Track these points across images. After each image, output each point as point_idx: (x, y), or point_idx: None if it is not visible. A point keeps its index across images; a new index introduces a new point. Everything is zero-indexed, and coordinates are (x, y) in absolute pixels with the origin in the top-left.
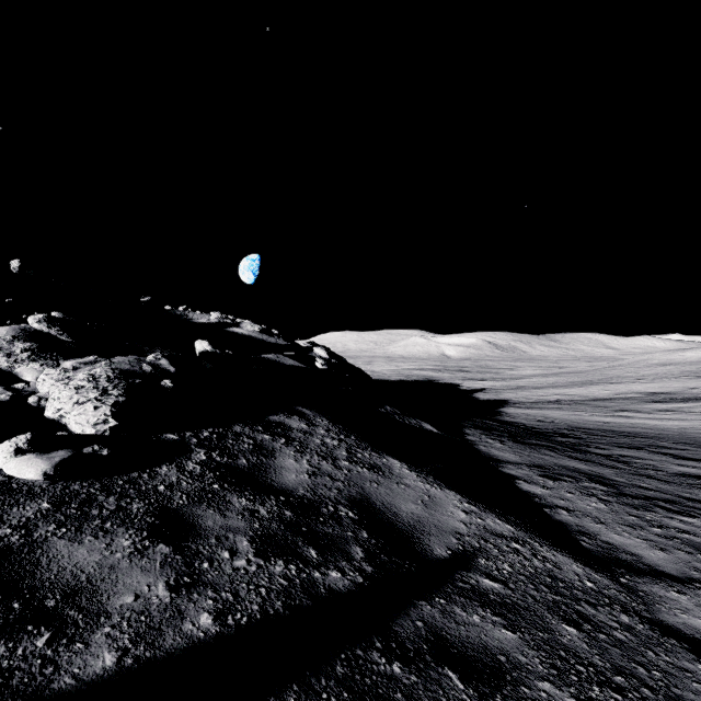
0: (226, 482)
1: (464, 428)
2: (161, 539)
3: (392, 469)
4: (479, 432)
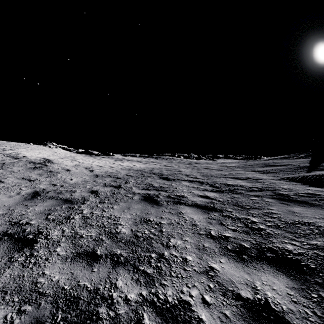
0: None
1: None
2: None
3: None
4: None
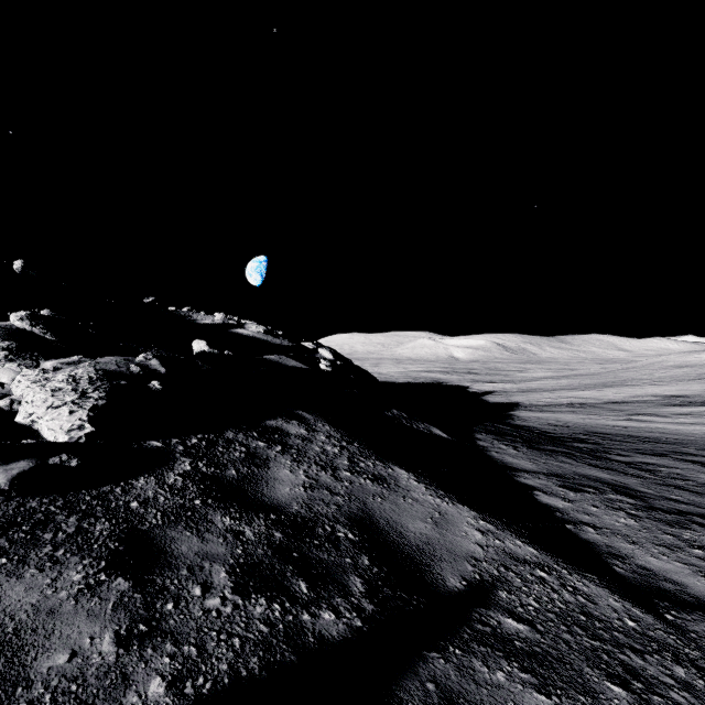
0: (209, 497)
1: (475, 433)
2: (121, 571)
3: (398, 480)
4: (491, 437)
